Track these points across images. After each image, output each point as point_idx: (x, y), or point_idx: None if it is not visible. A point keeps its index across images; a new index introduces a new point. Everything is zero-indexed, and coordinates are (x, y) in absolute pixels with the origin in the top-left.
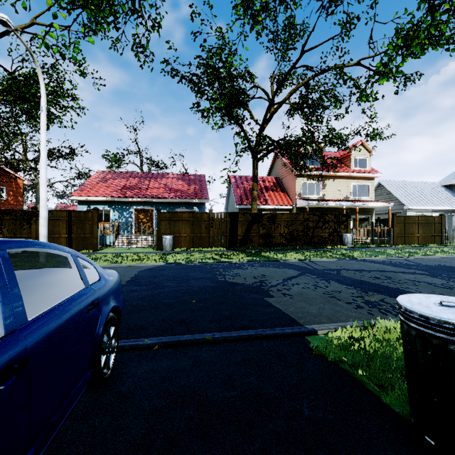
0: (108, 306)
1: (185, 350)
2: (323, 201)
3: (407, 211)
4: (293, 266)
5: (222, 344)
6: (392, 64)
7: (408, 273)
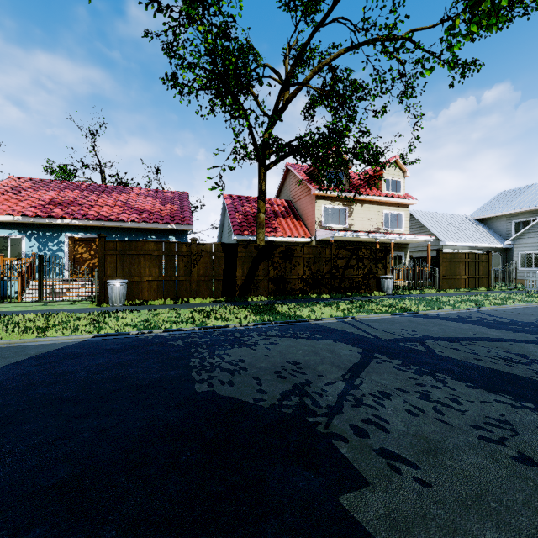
0: None
1: None
2: (353, 232)
3: (443, 248)
4: (338, 333)
5: None
6: (487, 2)
7: (535, 343)
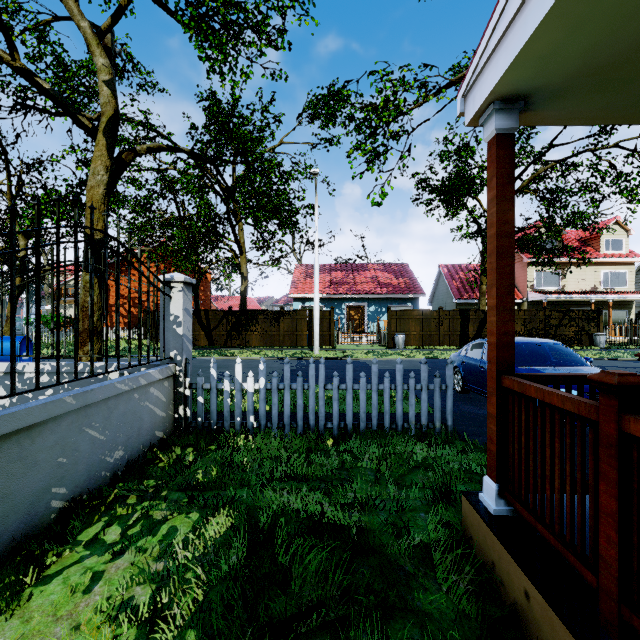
0: None
1: None
2: (566, 294)
3: None
4: None
5: None
6: None
7: None
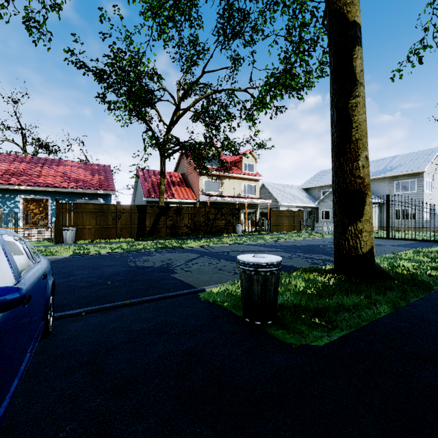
0: (51, 279)
1: (110, 312)
2: (221, 197)
3: (281, 207)
4: (195, 251)
5: (138, 305)
6: (264, 101)
7: (272, 251)
